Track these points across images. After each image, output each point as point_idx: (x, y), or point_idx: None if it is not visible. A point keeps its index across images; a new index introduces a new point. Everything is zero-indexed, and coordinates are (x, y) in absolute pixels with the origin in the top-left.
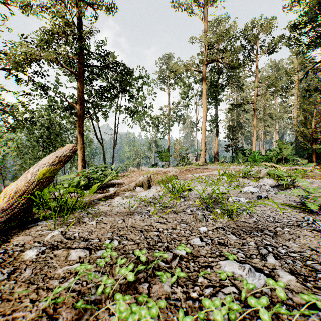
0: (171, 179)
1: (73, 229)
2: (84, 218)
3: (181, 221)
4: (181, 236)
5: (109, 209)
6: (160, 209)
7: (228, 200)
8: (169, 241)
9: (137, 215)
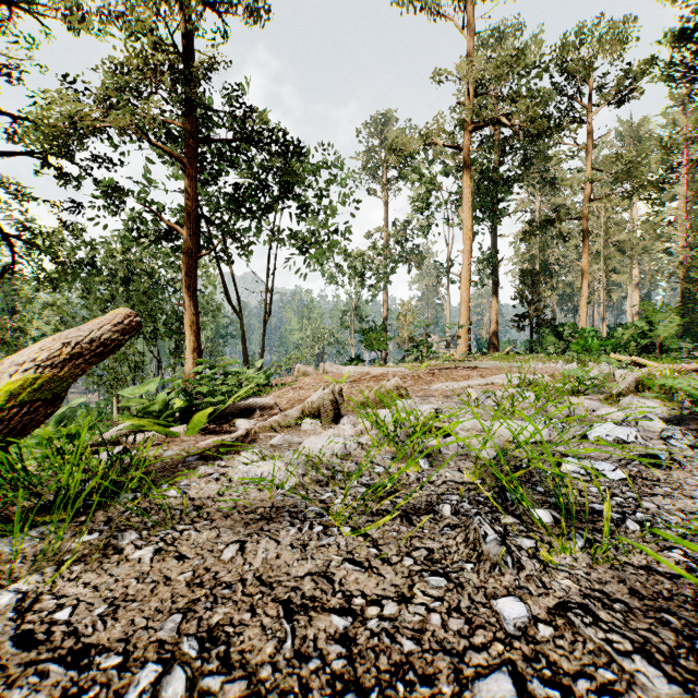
0: (391, 398)
1: (70, 583)
2: (122, 533)
3: (427, 559)
4: (435, 653)
5: (215, 492)
6: (359, 501)
7: (563, 470)
8: (388, 682)
9: (288, 525)
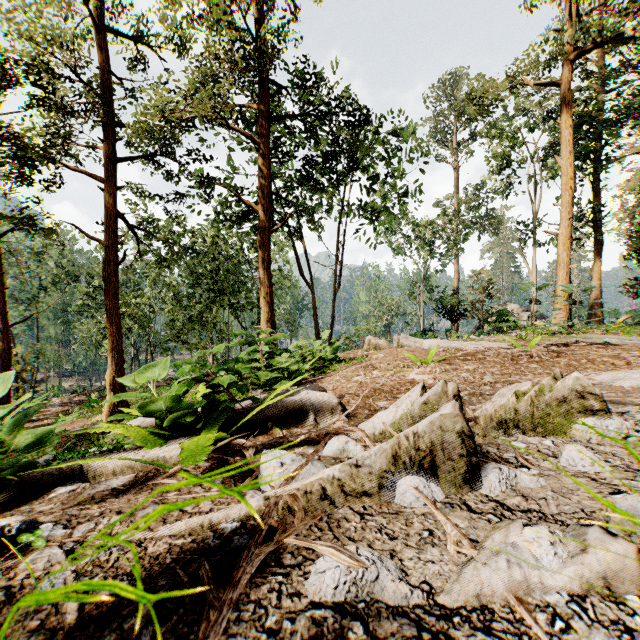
0: (568, 416)
1: None
2: None
3: None
4: None
5: None
6: None
7: None
8: None
9: None
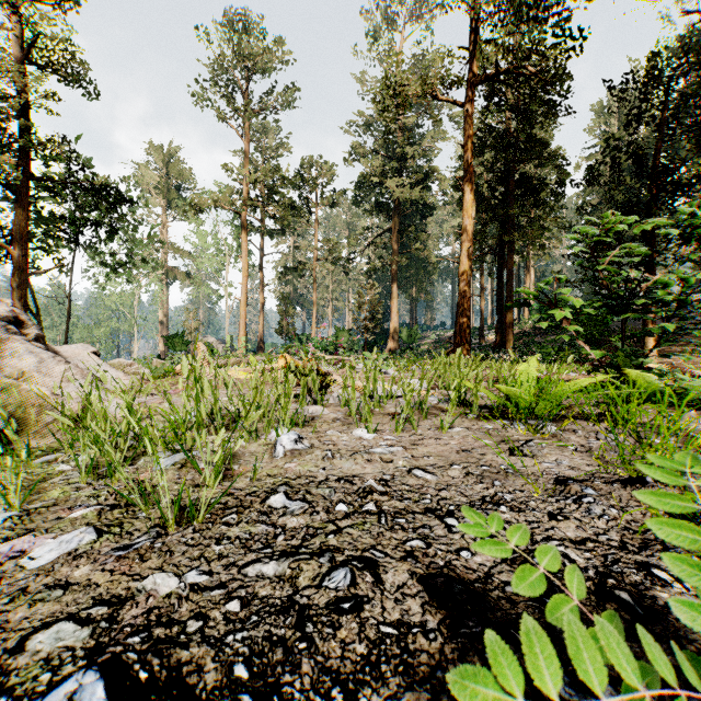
0: (237, 364)
1: None
2: None
3: None
4: None
5: None
6: None
7: None
8: None
9: None
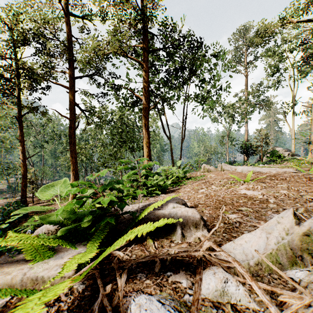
0: None
1: None
2: None
3: None
4: None
5: None
6: None
7: None
8: None
9: None
